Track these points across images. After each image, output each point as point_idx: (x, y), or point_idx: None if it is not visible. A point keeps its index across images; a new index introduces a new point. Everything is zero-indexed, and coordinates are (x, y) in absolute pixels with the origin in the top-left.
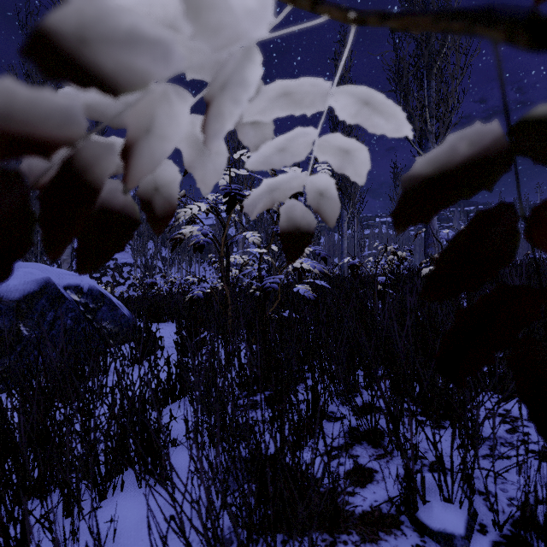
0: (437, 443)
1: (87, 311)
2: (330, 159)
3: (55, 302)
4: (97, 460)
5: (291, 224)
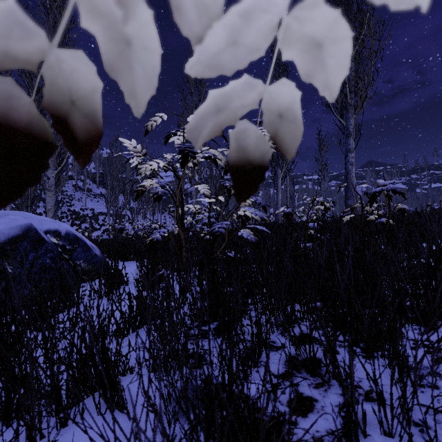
0: (377, 379)
1: (64, 252)
2: (297, 58)
3: (36, 244)
4: (59, 390)
5: (242, 156)
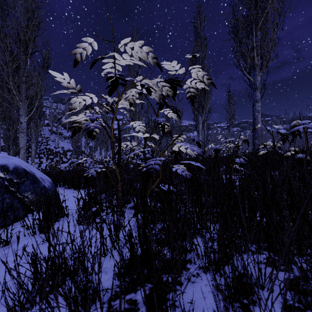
0: None
1: (11, 185)
2: None
3: None
4: None
5: None
